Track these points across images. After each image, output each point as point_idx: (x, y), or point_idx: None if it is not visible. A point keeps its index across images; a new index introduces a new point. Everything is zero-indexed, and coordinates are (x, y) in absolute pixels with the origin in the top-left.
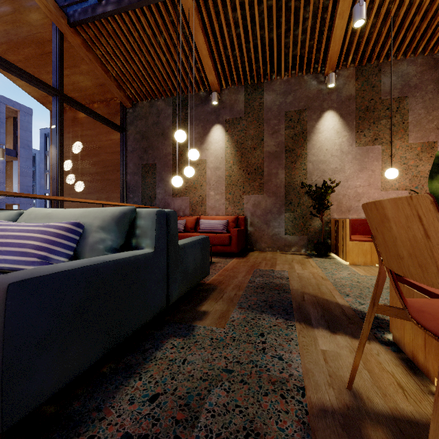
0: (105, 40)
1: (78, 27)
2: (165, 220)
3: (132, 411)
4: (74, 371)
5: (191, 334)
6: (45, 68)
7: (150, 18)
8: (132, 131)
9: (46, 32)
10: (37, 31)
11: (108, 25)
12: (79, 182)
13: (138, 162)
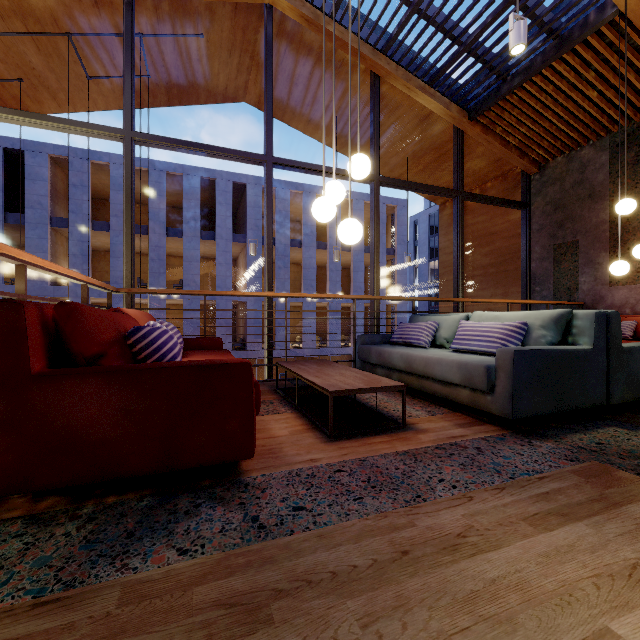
0: (507, 113)
1: (478, 116)
2: (605, 321)
3: (581, 442)
4: (538, 410)
5: (637, 430)
6: (440, 168)
7: (572, 61)
8: (538, 203)
9: (446, 135)
10: (437, 138)
11: (512, 98)
12: (469, 278)
13: (549, 242)
